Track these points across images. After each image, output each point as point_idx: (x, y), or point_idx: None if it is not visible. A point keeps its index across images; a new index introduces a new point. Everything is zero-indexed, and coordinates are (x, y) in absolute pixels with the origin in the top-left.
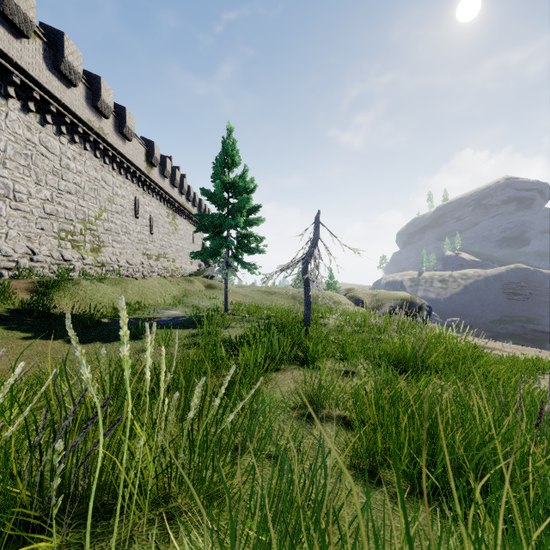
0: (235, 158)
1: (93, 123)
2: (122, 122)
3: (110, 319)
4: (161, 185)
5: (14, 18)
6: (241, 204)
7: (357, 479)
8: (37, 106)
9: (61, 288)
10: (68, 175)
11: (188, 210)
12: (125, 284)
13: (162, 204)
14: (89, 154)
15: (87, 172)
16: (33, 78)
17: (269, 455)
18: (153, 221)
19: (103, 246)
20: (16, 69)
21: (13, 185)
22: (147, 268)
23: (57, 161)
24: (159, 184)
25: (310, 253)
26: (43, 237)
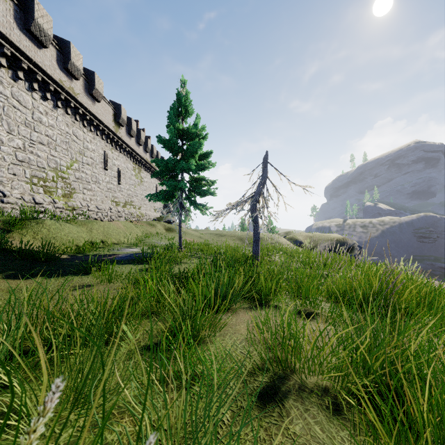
0: (188, 108)
1: (64, 83)
2: (91, 85)
3: (70, 255)
4: (128, 142)
5: None
6: (193, 149)
7: None
8: (9, 62)
9: (24, 226)
10: (40, 128)
11: (152, 166)
12: (90, 225)
13: (129, 160)
14: (61, 110)
15: (59, 126)
16: (3, 35)
17: None
18: (120, 173)
19: (74, 192)
20: None
21: None
22: (115, 213)
23: (29, 114)
24: (126, 142)
25: (259, 192)
26: (15, 182)
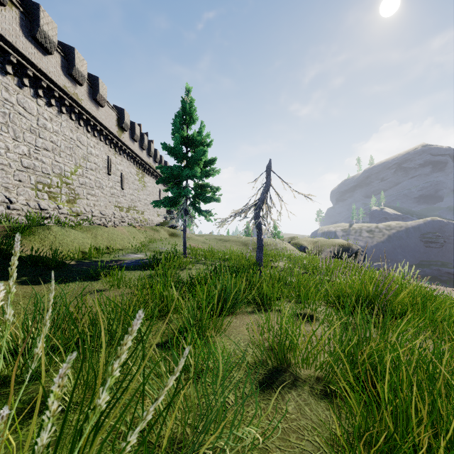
0: (192, 115)
1: (68, 89)
2: (95, 90)
3: (76, 261)
4: (131, 147)
5: None
6: (197, 156)
7: None
8: (15, 69)
9: (31, 232)
10: (45, 134)
11: (155, 170)
12: (95, 231)
13: (132, 164)
14: (65, 116)
15: (63, 132)
16: (9, 43)
17: None
18: (124, 178)
19: (78, 198)
20: None
21: None
22: (118, 218)
23: (34, 120)
24: (129, 146)
25: (262, 199)
26: (21, 188)
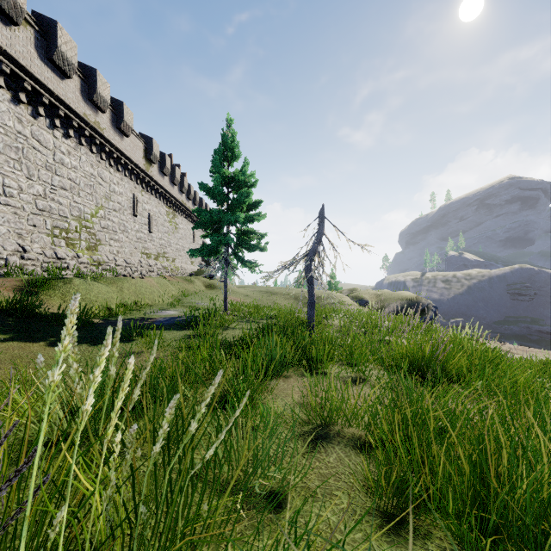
0: (234, 151)
1: (88, 117)
2: (119, 117)
3: (103, 319)
4: (161, 182)
5: (2, 3)
6: (240, 199)
7: (385, 533)
8: (29, 97)
9: (51, 287)
10: (62, 170)
11: (188, 209)
12: (121, 284)
13: (162, 203)
14: (85, 149)
15: (82, 167)
16: (23, 68)
17: (269, 494)
18: (152, 219)
19: (100, 244)
20: (6, 57)
21: (2, 179)
22: (146, 267)
23: (50, 155)
24: (158, 182)
25: (314, 250)
26: (35, 234)
